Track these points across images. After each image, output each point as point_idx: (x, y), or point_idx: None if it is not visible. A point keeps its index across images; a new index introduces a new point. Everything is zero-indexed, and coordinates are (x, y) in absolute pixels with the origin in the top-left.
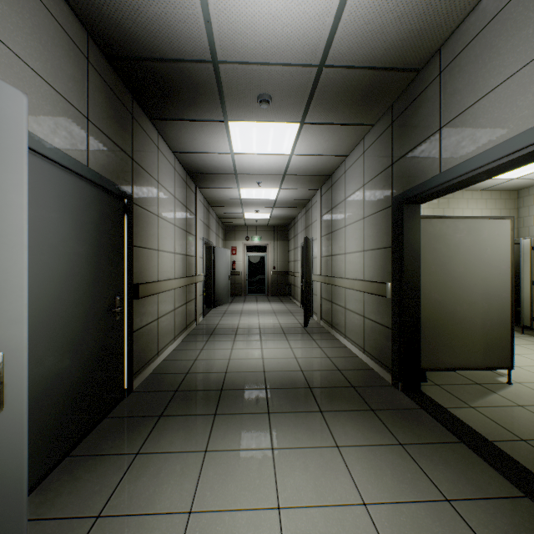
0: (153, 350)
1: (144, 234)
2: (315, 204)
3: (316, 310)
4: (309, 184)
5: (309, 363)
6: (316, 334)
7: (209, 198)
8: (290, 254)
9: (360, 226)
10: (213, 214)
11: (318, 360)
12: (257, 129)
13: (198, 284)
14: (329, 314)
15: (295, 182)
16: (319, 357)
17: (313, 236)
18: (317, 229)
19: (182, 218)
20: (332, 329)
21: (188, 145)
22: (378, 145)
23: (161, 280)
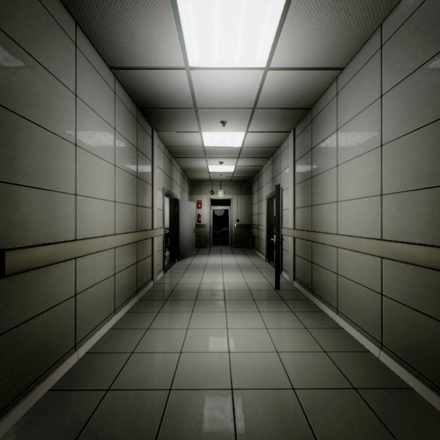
0: (61, 345)
1: (35, 166)
2: (286, 150)
3: (287, 268)
4: (281, 124)
5: (301, 366)
6: (293, 301)
7: (170, 146)
8: (254, 208)
9: (373, 159)
10: (177, 166)
11: (312, 360)
12: (220, 7)
13: (155, 239)
14: (308, 277)
15: (266, 120)
16: (310, 351)
17: (282, 186)
18: (288, 176)
19: (129, 159)
20: (313, 295)
21: (126, 52)
22: (425, 13)
23: (79, 239)
